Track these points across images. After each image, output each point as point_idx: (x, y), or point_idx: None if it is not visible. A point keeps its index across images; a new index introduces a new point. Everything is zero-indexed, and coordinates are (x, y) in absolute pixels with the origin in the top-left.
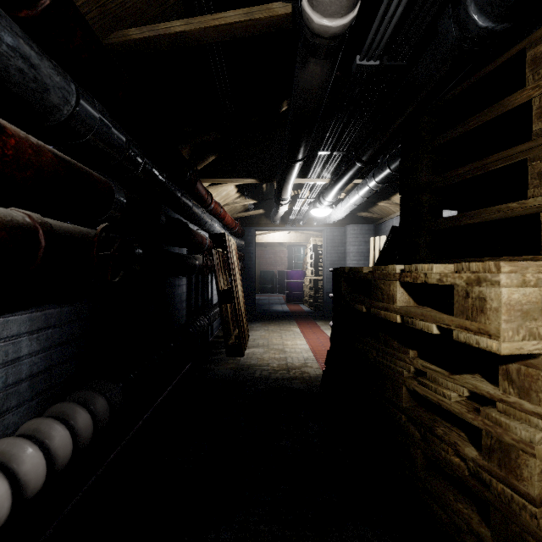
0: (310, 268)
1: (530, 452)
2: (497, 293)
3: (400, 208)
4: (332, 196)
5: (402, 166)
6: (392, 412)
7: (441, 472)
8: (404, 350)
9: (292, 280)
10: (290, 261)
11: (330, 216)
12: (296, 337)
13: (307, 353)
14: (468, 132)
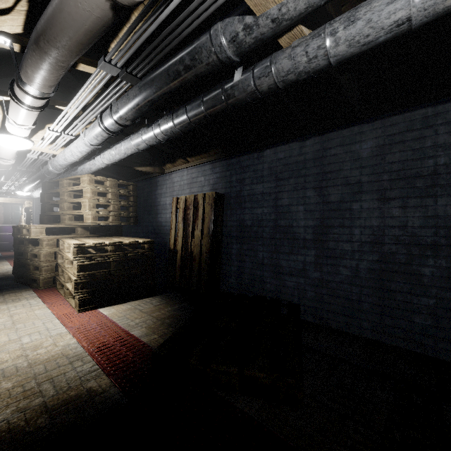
0: (24, 223)
1: (41, 254)
2: (31, 230)
3: (41, 207)
4: (27, 190)
5: (41, 194)
6: (27, 261)
7: (37, 270)
8: (29, 245)
9: (7, 233)
10: (6, 217)
11: (32, 194)
12: (5, 265)
13: (11, 269)
14: (53, 192)
